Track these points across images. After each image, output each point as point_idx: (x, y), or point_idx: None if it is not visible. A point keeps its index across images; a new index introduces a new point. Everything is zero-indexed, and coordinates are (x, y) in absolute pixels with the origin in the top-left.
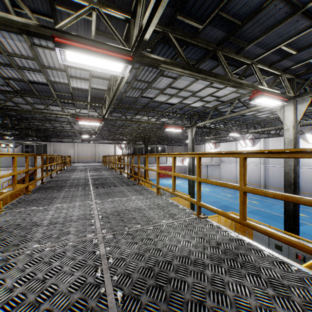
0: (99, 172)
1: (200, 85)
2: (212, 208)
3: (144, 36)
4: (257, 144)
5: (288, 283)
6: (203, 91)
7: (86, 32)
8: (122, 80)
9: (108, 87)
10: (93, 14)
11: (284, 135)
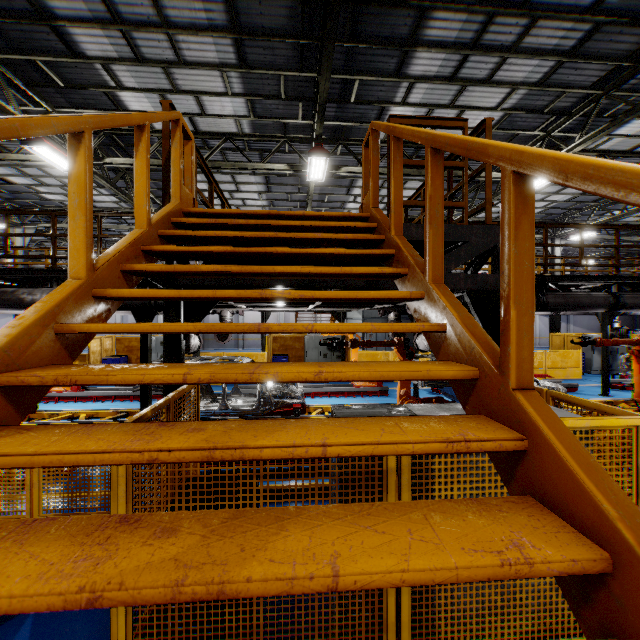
0: None
1: None
2: None
3: (105, 164)
4: None
5: None
6: None
7: (5, 100)
8: (33, 161)
9: None
10: (41, 108)
11: None
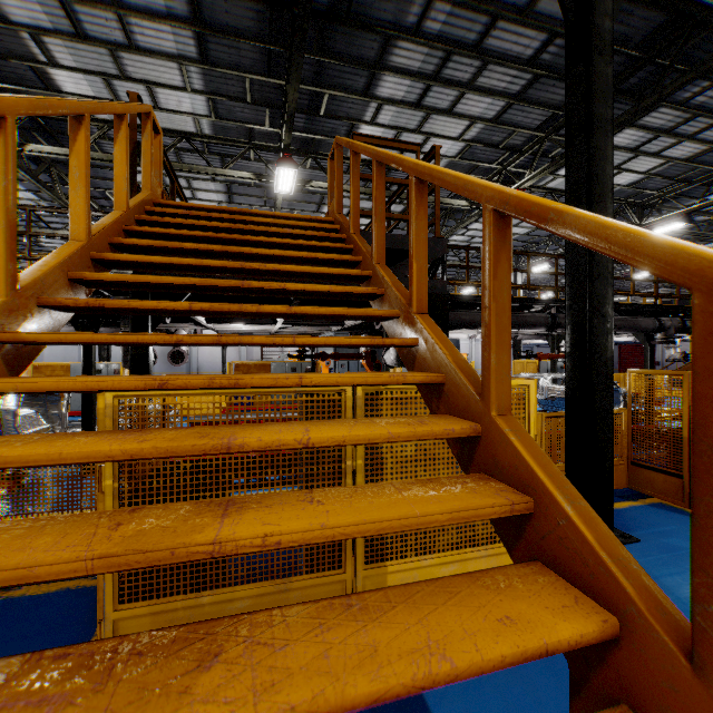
0: None
1: None
2: None
3: (28, 152)
4: None
5: None
6: None
7: None
8: None
9: None
10: None
11: None
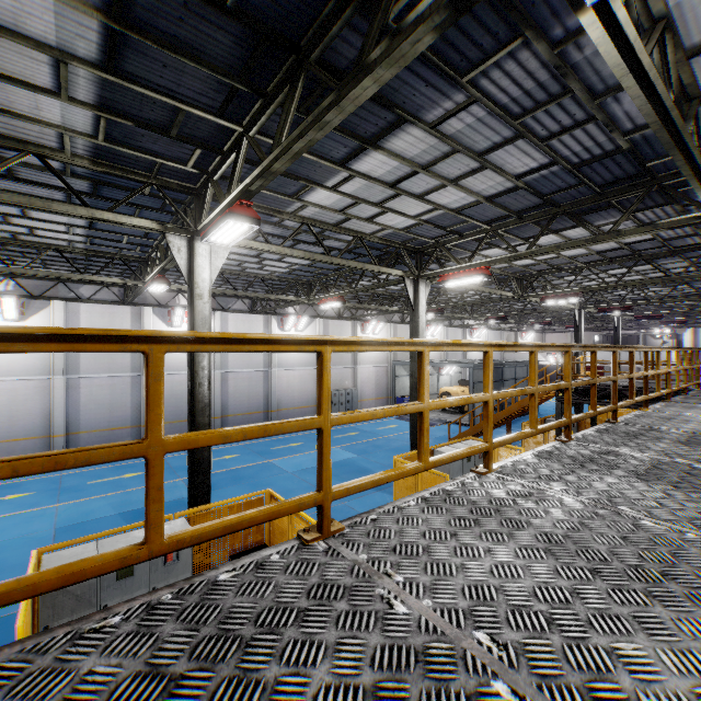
0: (480, 679)
1: (453, 199)
2: (674, 388)
3: None
4: (39, 315)
5: (699, 397)
6: (416, 202)
7: None
8: None
9: (676, 46)
10: None
11: (420, 323)
